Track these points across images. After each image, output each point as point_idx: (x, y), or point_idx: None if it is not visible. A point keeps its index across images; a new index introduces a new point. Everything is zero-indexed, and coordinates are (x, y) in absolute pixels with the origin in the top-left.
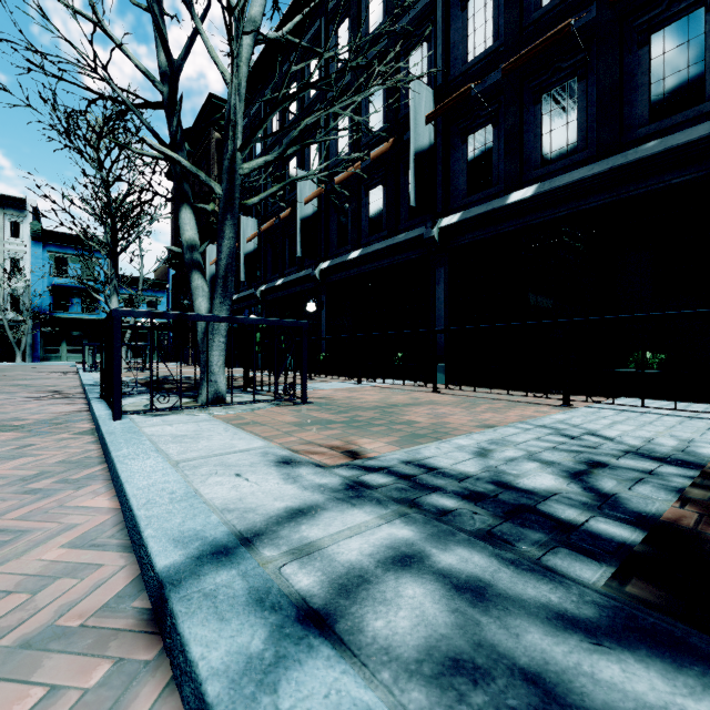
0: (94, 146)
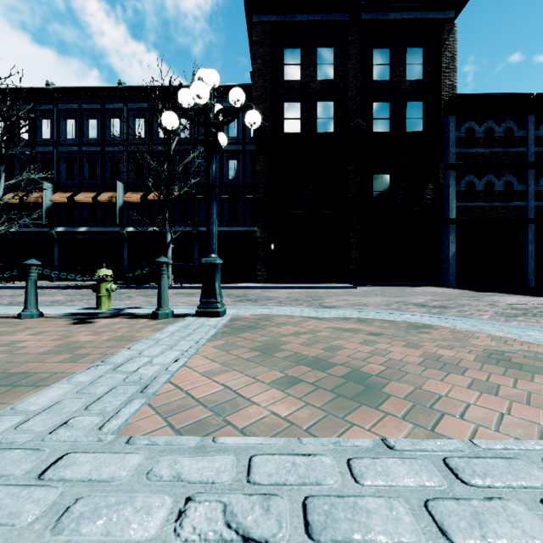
0: None
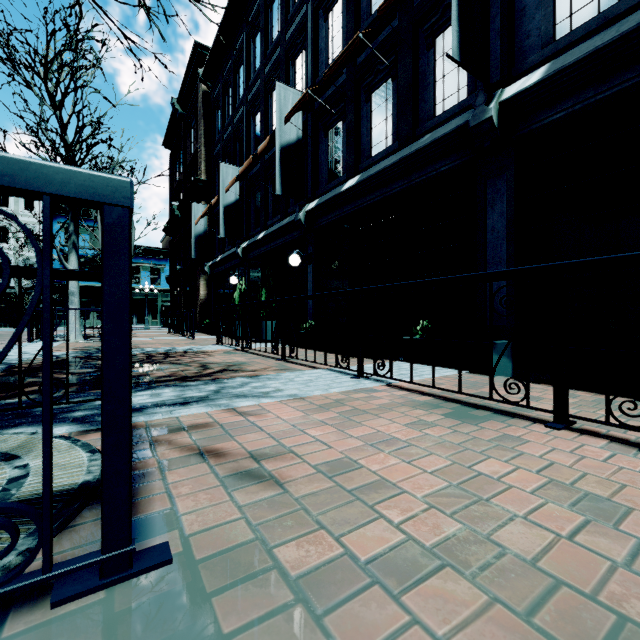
0: (39, 73)
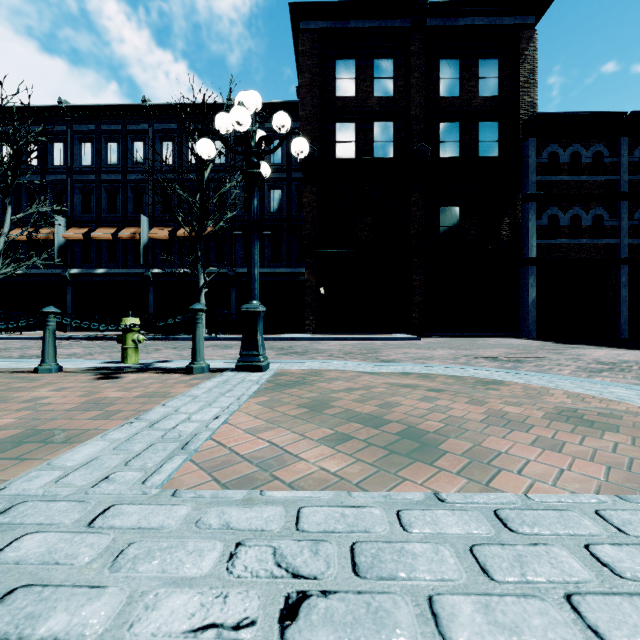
0: None
